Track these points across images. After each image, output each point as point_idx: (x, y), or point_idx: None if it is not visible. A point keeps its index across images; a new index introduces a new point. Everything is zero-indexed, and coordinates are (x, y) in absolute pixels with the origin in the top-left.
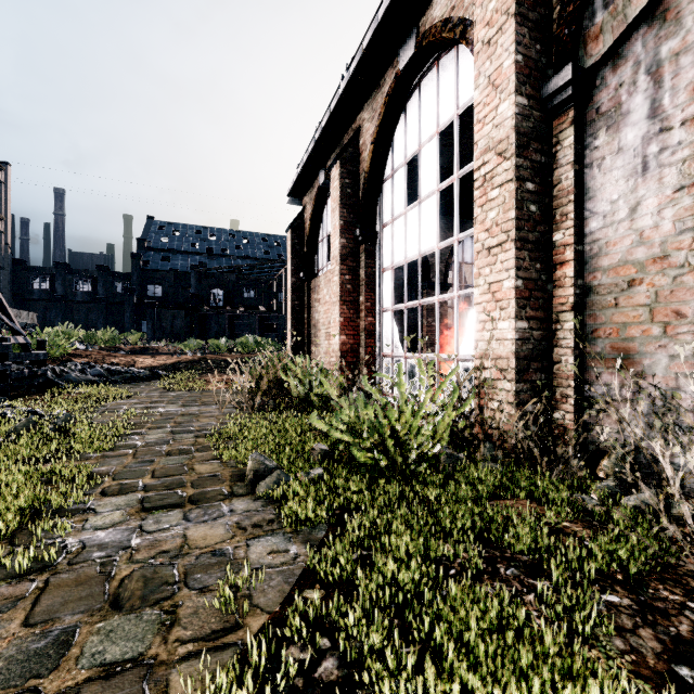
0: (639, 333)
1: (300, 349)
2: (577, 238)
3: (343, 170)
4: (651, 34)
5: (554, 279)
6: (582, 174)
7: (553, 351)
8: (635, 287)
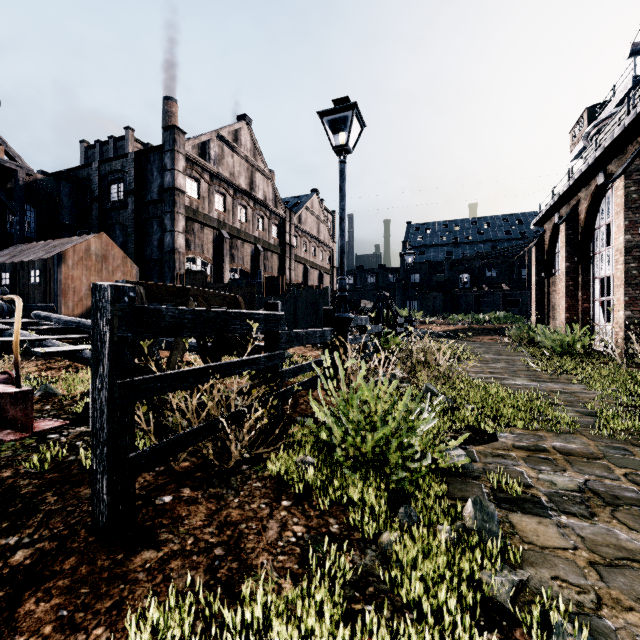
0: None
1: (541, 321)
2: None
3: (567, 227)
4: None
5: None
6: None
7: None
8: None
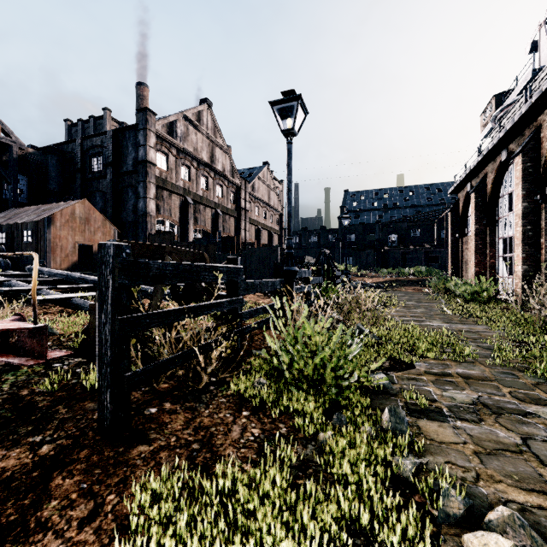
0: None
1: (456, 274)
2: (546, 241)
3: (476, 195)
4: None
5: (540, 253)
6: None
7: (540, 274)
8: None
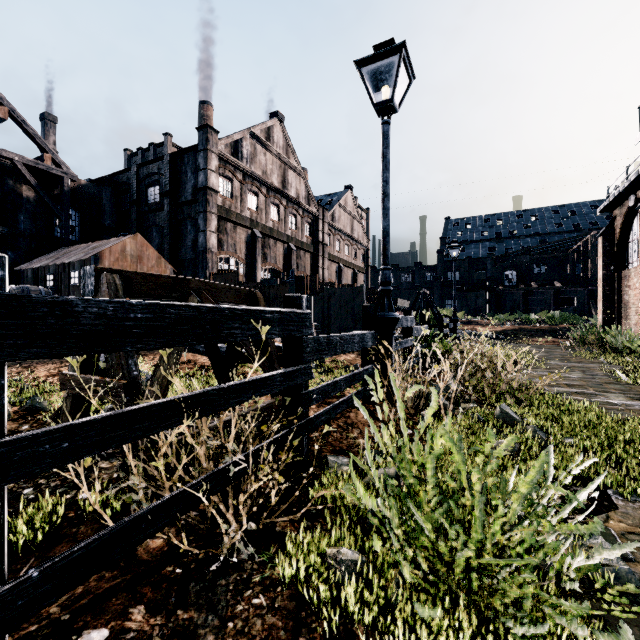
0: None
1: (610, 322)
2: None
3: None
4: None
5: None
6: None
7: None
8: None
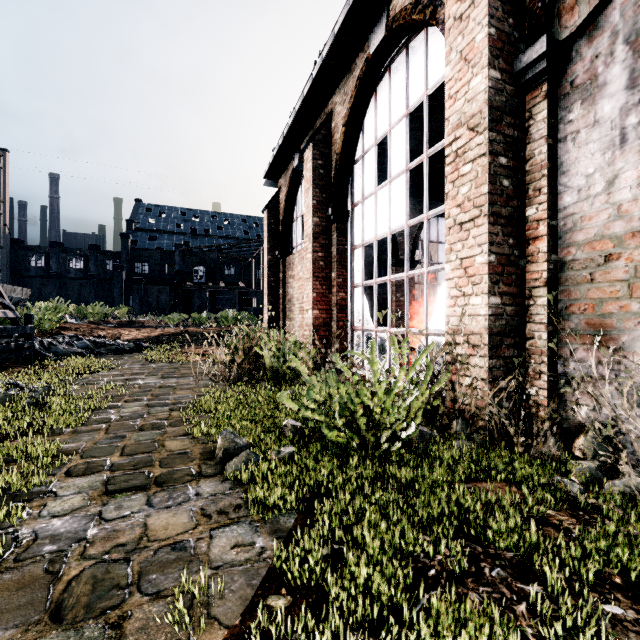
0: (616, 309)
1: (276, 323)
2: (551, 212)
3: (316, 152)
4: (629, 2)
5: (527, 254)
6: (556, 148)
7: (526, 327)
8: (613, 262)
